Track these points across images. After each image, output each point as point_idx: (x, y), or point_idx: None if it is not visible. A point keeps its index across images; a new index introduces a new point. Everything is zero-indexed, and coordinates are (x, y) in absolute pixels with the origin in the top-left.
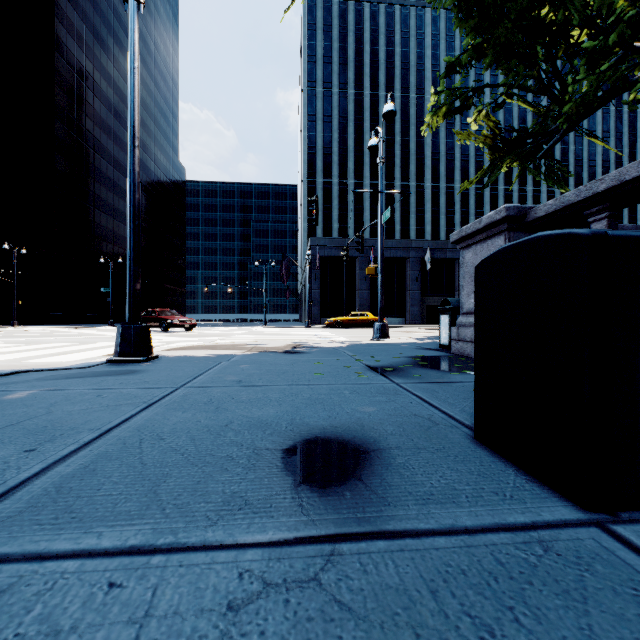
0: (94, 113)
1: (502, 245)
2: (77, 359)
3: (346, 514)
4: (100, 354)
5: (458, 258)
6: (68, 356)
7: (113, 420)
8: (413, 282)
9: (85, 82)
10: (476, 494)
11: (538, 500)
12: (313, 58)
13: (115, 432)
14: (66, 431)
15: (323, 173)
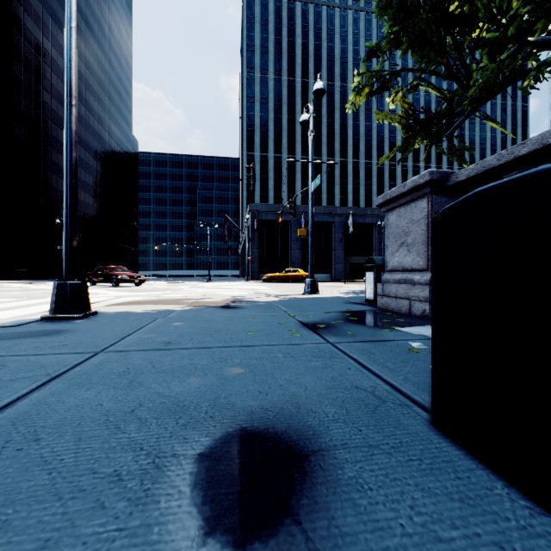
0: (51, 87)
1: (425, 207)
2: (14, 316)
3: None
4: (41, 310)
5: (375, 223)
6: (7, 312)
7: None
8: (338, 243)
9: (42, 58)
10: None
11: None
12: (252, 47)
13: None
14: None
15: (261, 148)
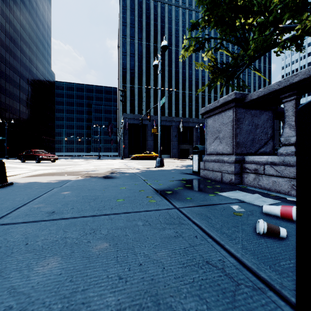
0: None
1: (231, 115)
2: None
3: None
4: None
5: (194, 126)
6: None
7: None
8: (174, 137)
9: None
10: None
11: None
12: (125, 23)
13: None
14: None
15: (130, 82)
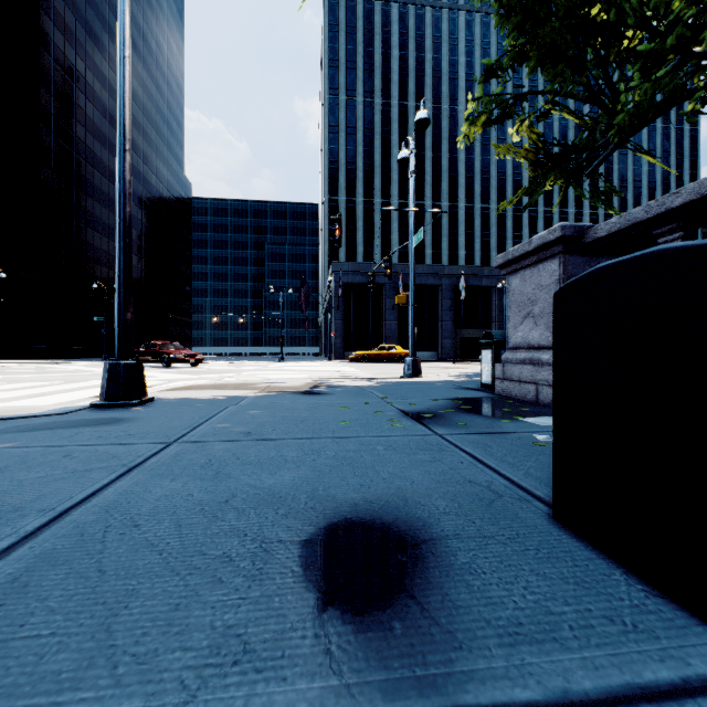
0: (86, 119)
1: (556, 270)
2: (56, 402)
3: (399, 670)
4: (86, 396)
5: (495, 286)
6: (46, 398)
7: (75, 494)
8: (446, 312)
9: (76, 83)
10: (583, 622)
11: (675, 632)
12: (335, 63)
13: (73, 514)
14: (6, 514)
15: (346, 191)
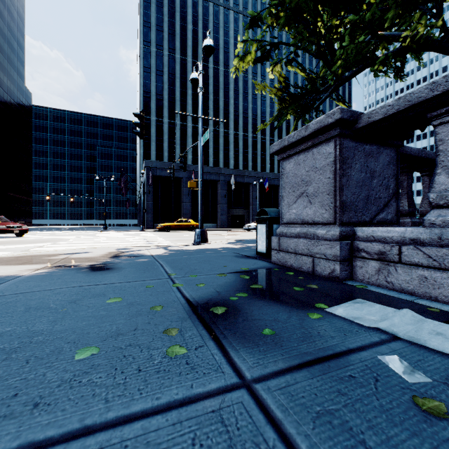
0: None
1: (331, 152)
2: None
3: None
4: None
5: (252, 183)
6: None
7: None
8: (222, 198)
9: None
10: None
11: None
12: (148, 24)
13: None
14: None
15: (156, 113)
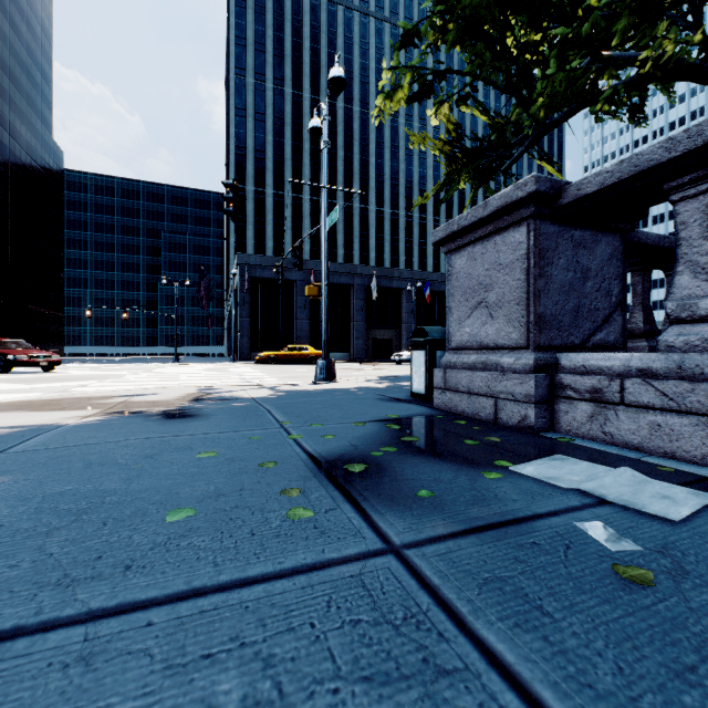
0: None
1: (523, 241)
2: None
3: None
4: None
5: (404, 288)
6: None
7: None
8: (358, 312)
9: None
10: None
11: None
12: (242, 41)
13: None
14: None
15: (255, 180)
